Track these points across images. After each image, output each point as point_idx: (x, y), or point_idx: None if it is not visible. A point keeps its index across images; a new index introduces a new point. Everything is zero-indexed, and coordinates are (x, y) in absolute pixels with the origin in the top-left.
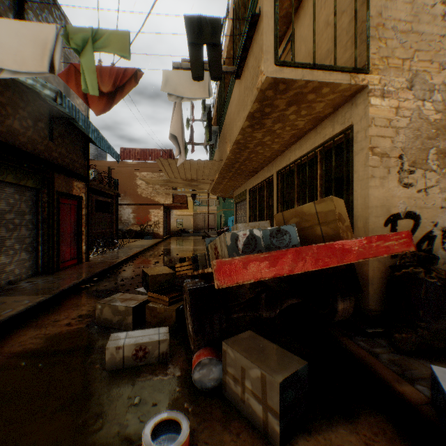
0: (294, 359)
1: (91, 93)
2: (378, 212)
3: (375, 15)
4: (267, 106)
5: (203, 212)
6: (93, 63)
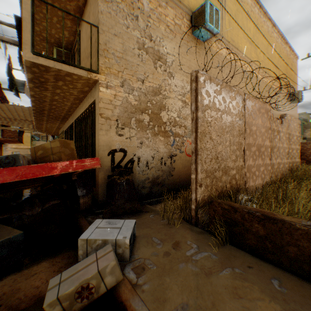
0: (16, 232)
1: None
2: (105, 148)
3: (103, 44)
4: (41, 77)
5: None
6: None
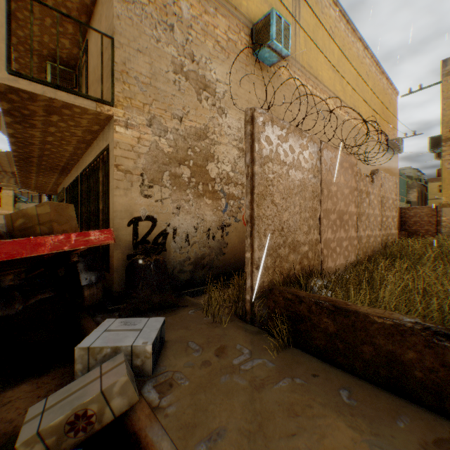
0: None
1: None
2: (123, 215)
3: (120, 63)
4: (23, 108)
5: None
6: None
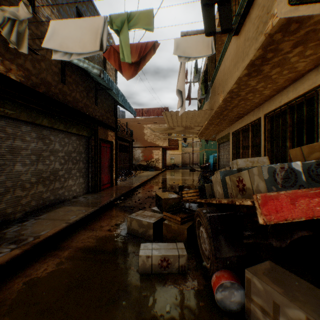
0: None
1: (126, 61)
2: None
3: None
4: (270, 51)
5: (188, 152)
6: (128, 38)
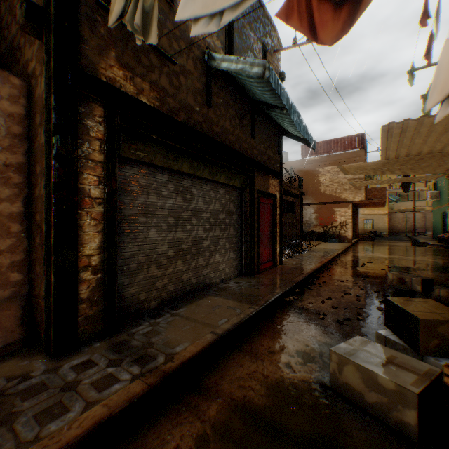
0: None
1: None
2: None
3: None
4: None
5: (399, 210)
6: None
